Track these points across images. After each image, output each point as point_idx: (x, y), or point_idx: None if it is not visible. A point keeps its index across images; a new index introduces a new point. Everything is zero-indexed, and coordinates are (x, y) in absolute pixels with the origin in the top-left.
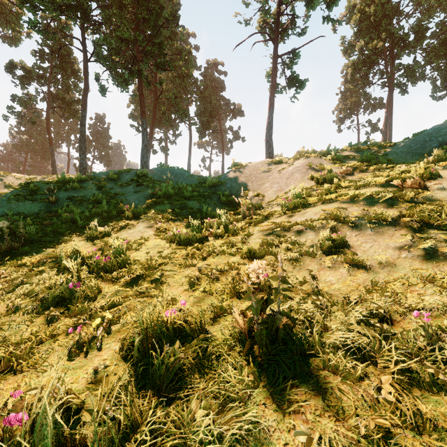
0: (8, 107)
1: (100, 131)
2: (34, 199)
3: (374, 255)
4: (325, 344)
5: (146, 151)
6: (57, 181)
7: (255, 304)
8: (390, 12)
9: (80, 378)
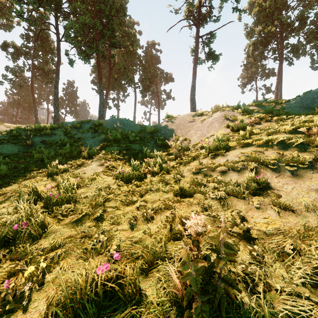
0: (2, 75)
1: (71, 93)
2: (15, 142)
3: (299, 198)
4: (273, 313)
5: (102, 106)
6: (35, 129)
7: (196, 271)
8: (281, 6)
9: None
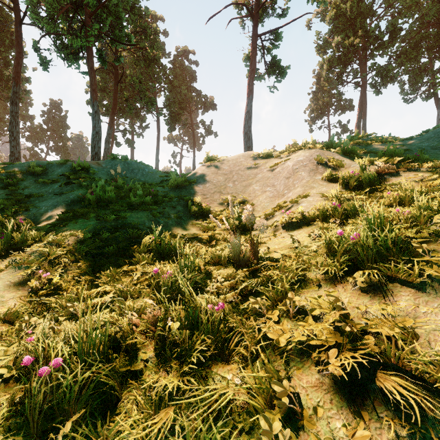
0: None
1: (56, 119)
2: None
3: None
4: None
5: (98, 139)
6: None
7: None
8: (365, 11)
9: None
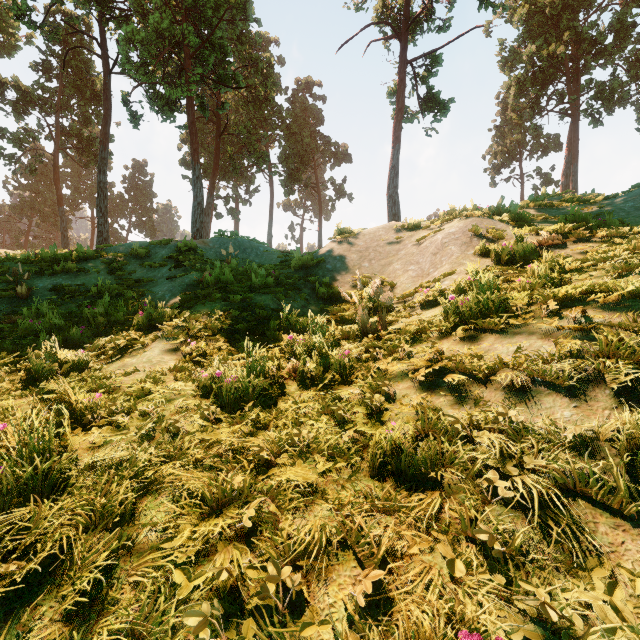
0: None
1: (140, 186)
2: None
3: None
4: None
5: (199, 212)
6: (44, 259)
7: None
8: (575, 2)
9: None
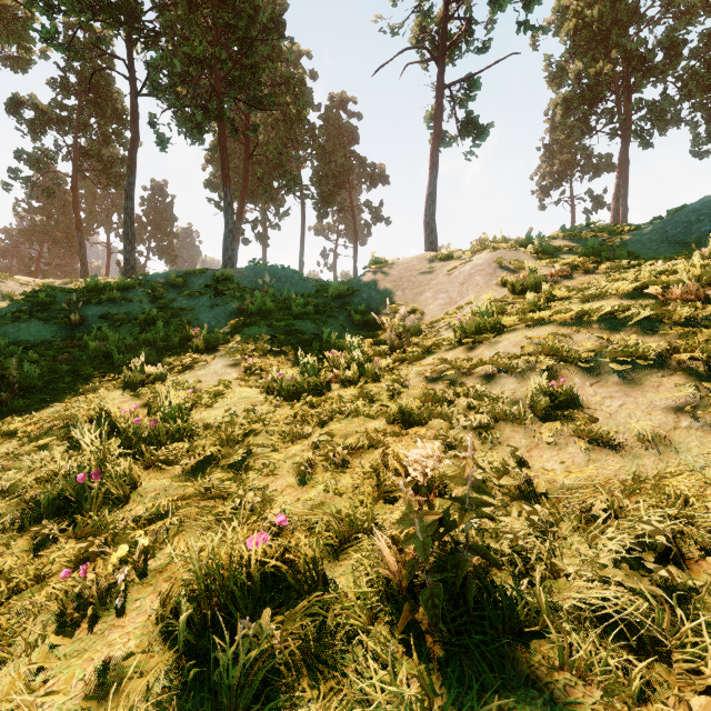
0: (10, 169)
1: (160, 209)
2: (46, 318)
3: (630, 423)
4: (557, 609)
5: (231, 239)
6: (85, 288)
7: (422, 533)
8: (625, 17)
9: (75, 680)
